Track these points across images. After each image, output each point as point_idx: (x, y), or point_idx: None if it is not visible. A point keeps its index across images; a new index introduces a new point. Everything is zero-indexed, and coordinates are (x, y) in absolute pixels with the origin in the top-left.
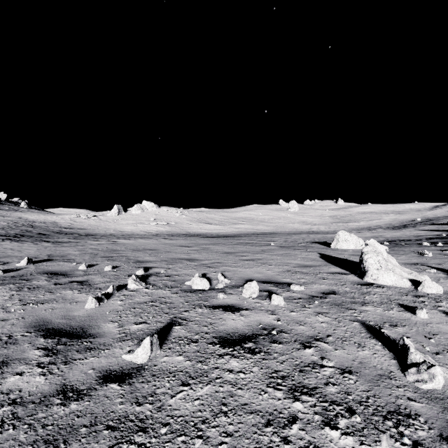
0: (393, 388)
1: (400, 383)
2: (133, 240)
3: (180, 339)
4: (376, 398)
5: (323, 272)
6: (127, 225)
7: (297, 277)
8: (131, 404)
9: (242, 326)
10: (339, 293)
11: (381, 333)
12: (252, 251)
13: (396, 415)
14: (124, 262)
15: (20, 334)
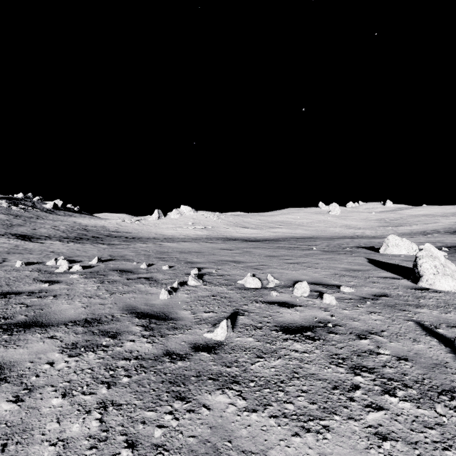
0: (449, 374)
1: (455, 371)
2: (176, 243)
3: (247, 325)
4: (431, 380)
5: (372, 276)
6: (167, 229)
7: (346, 280)
8: (222, 366)
9: (299, 319)
10: (391, 296)
11: (437, 332)
12: (295, 255)
13: (451, 393)
14: (176, 262)
15: (119, 314)
